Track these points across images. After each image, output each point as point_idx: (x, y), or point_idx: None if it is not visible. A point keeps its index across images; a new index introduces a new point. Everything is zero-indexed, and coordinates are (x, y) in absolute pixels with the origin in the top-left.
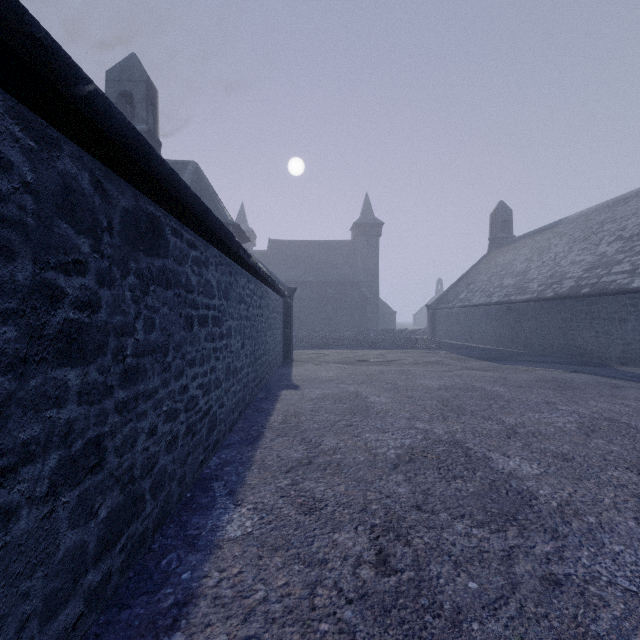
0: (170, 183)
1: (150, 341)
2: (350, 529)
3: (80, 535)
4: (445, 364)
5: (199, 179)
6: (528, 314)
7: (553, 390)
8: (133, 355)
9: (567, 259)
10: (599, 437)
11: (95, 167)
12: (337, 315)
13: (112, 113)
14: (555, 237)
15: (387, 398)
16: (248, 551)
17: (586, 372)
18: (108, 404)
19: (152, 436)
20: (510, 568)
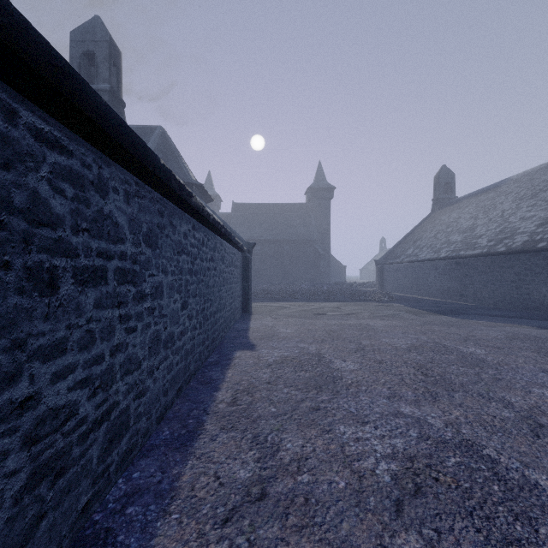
0: None
1: None
2: None
3: None
4: (403, 318)
5: (165, 142)
6: (478, 268)
7: (537, 352)
8: None
9: (516, 215)
10: None
11: None
12: (293, 270)
13: None
14: (500, 196)
15: (354, 363)
16: None
17: None
18: None
19: None
20: None
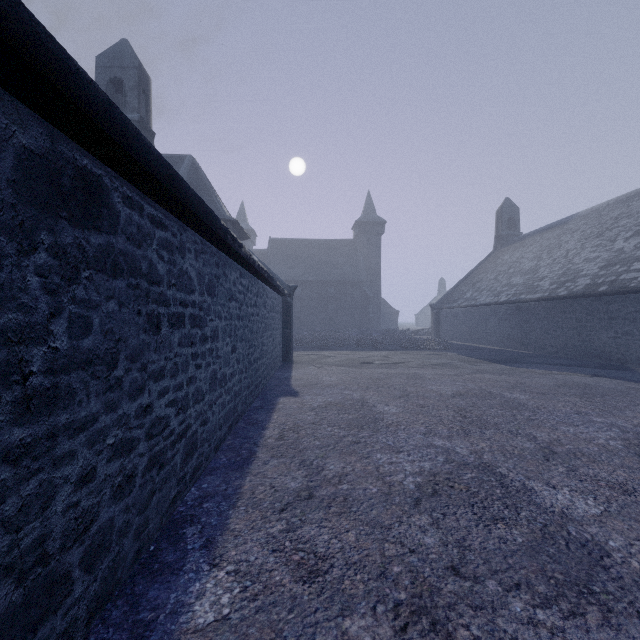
0: (109, 122)
1: (82, 349)
2: (366, 610)
3: None
4: (455, 367)
5: (196, 174)
6: (539, 314)
7: (580, 397)
8: (45, 371)
9: (580, 256)
10: None
11: None
12: (339, 315)
13: None
14: (565, 234)
15: (397, 407)
16: None
17: (609, 376)
18: None
19: (86, 484)
20: None
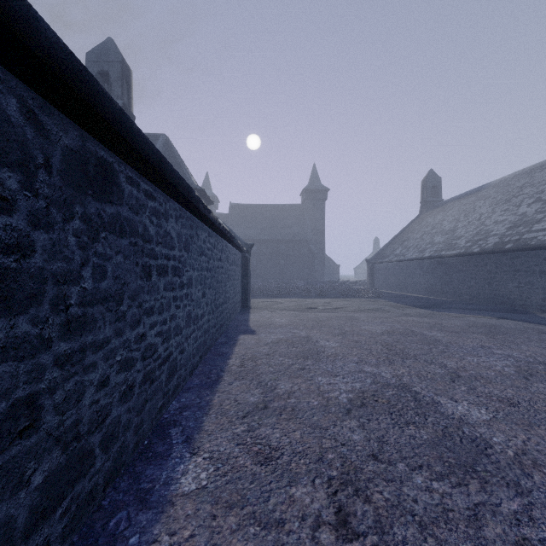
0: (121, 125)
1: (100, 290)
2: (307, 482)
3: (4, 510)
4: (385, 311)
5: (169, 149)
6: (457, 267)
7: (486, 335)
8: (79, 304)
9: (491, 219)
10: (538, 381)
11: (27, 95)
12: (289, 268)
13: (39, 27)
14: (479, 200)
15: (336, 342)
16: (201, 509)
17: (512, 318)
18: (45, 358)
19: (103, 388)
20: (479, 531)
